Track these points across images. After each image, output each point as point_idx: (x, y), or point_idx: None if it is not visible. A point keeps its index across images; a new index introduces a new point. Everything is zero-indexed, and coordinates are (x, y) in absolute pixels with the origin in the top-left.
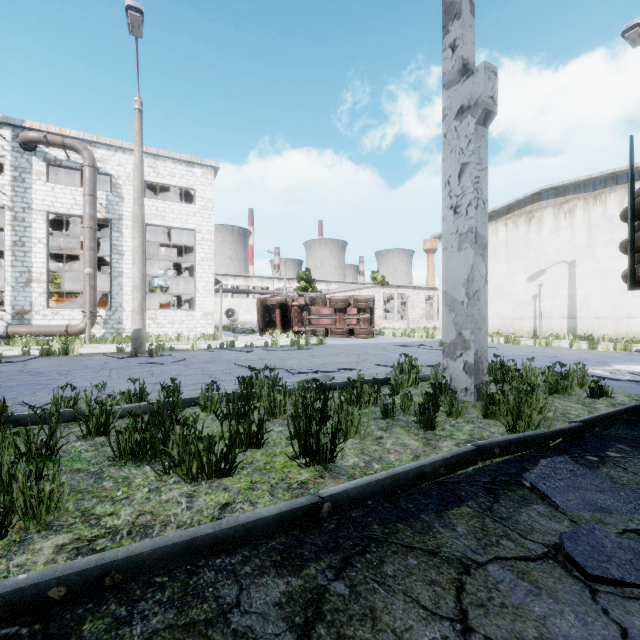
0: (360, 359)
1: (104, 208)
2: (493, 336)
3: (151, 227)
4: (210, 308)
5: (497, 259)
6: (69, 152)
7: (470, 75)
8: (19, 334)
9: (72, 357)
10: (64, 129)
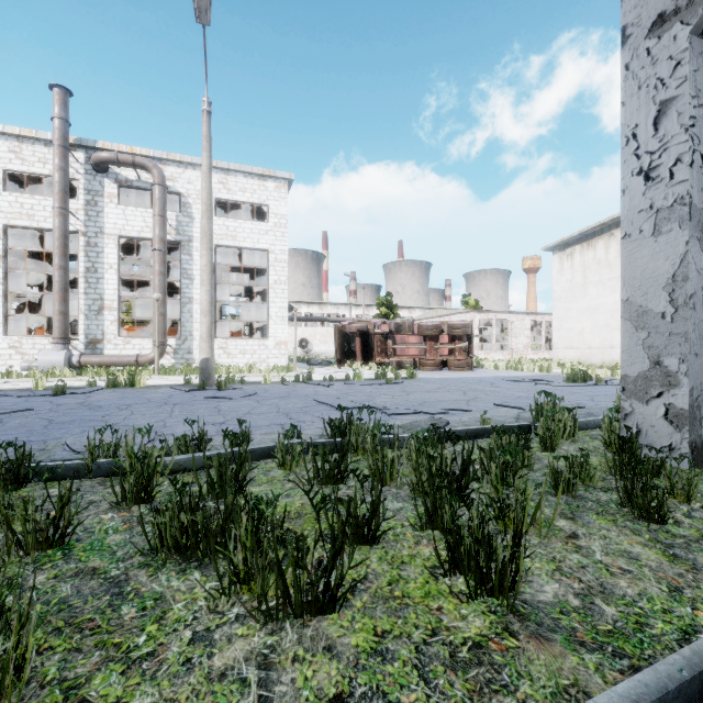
0: (468, 397)
1: (174, 230)
2: None
3: (221, 249)
4: (283, 336)
5: None
6: (140, 172)
7: None
8: (91, 364)
9: (138, 389)
10: (135, 147)
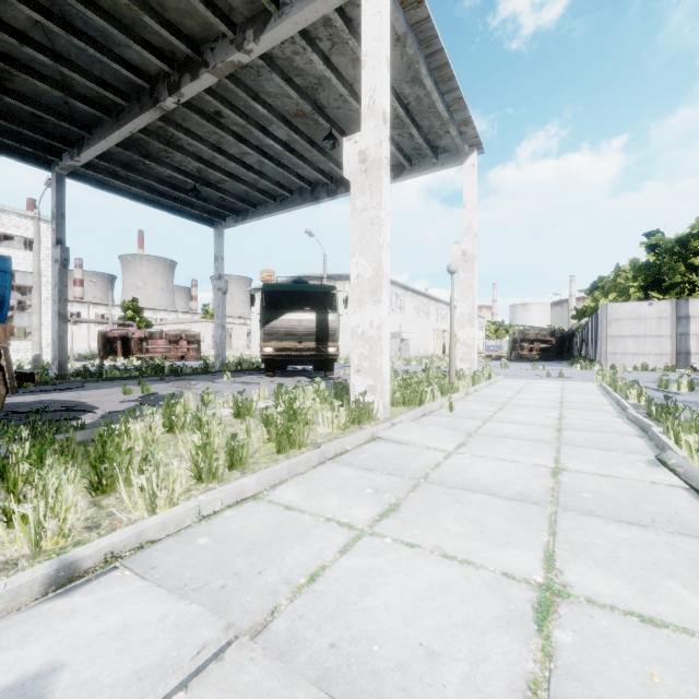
0: None
1: None
2: None
3: None
4: None
5: None
6: None
7: (221, 280)
8: None
9: None
10: None
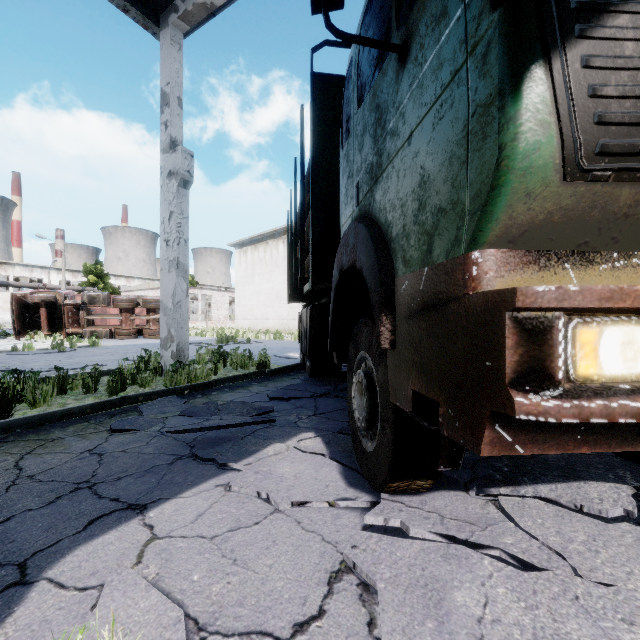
0: (122, 357)
1: None
2: (266, 334)
3: None
4: None
5: (278, 270)
6: None
7: (175, 151)
8: None
9: None
10: None
